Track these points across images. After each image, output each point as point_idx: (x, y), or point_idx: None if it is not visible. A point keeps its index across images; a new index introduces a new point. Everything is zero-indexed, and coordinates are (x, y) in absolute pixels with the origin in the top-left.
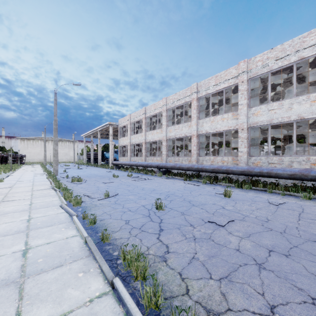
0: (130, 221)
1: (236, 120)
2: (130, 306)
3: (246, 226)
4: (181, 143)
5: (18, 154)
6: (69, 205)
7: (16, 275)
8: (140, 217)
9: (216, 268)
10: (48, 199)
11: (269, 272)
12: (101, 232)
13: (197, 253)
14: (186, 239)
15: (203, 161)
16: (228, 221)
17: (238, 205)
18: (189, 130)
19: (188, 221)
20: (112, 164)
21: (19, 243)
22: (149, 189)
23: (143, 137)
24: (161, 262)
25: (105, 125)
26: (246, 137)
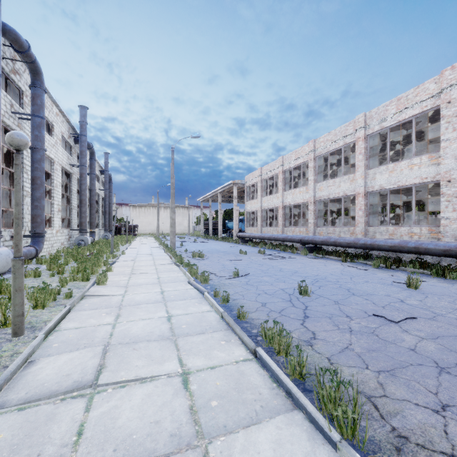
0: (267, 304)
1: (436, 166)
2: (274, 368)
3: (435, 326)
4: (339, 206)
5: (131, 224)
6: (197, 282)
7: (168, 334)
8: (279, 300)
9: (376, 361)
10: (173, 274)
11: (454, 377)
12: (236, 311)
13: (353, 344)
14: (339, 330)
15: (375, 234)
16: (406, 317)
17: (430, 300)
18: (351, 186)
19: (343, 312)
20: (236, 236)
21: (161, 311)
22: (290, 271)
23: (280, 198)
24: (305, 346)
25: (228, 185)
26: (456, 194)
